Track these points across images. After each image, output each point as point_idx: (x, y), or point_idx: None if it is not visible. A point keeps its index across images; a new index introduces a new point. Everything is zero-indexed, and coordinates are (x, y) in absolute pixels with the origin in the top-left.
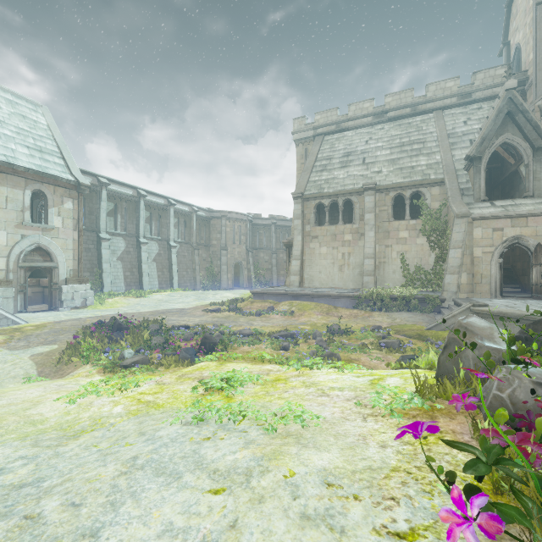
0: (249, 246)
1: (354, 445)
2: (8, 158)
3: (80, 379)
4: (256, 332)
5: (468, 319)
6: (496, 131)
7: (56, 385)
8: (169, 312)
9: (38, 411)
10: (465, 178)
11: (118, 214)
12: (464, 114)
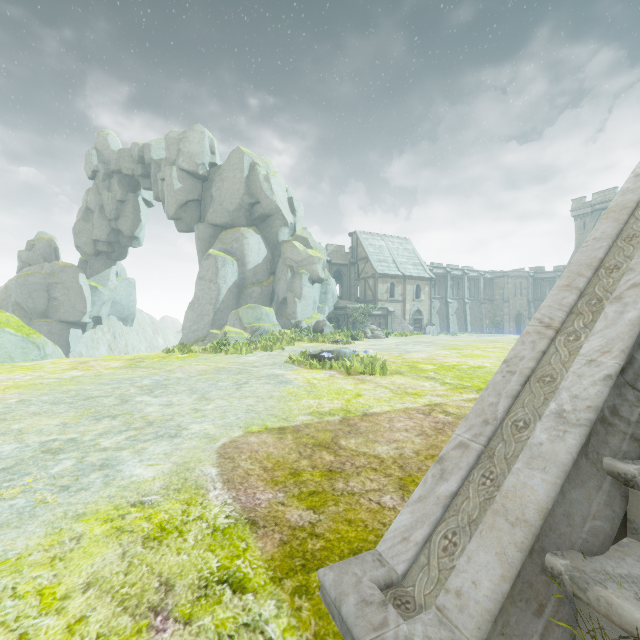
0: (530, 298)
1: None
2: (410, 273)
3: None
4: None
5: None
6: None
7: None
8: None
9: None
10: None
11: (435, 286)
12: None
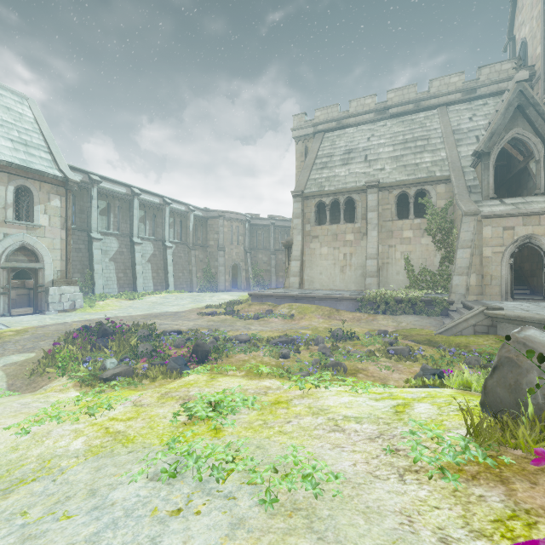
0: (247, 246)
1: (398, 538)
2: None
3: (51, 395)
4: (253, 337)
5: (526, 332)
6: (506, 126)
7: (19, 404)
8: (163, 315)
9: None
10: (472, 175)
11: (110, 213)
12: (469, 110)
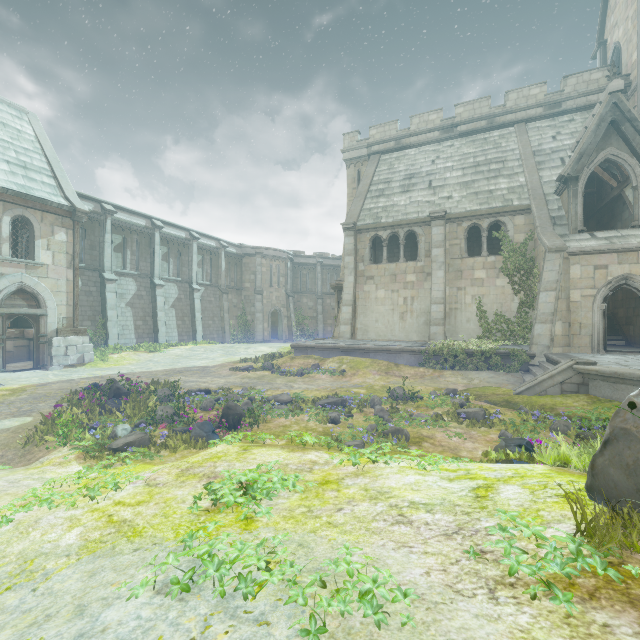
0: (289, 289)
1: None
2: None
3: (48, 470)
4: (296, 398)
5: None
6: (597, 145)
7: (7, 482)
8: (188, 370)
9: None
10: (556, 204)
11: (127, 250)
12: (552, 128)
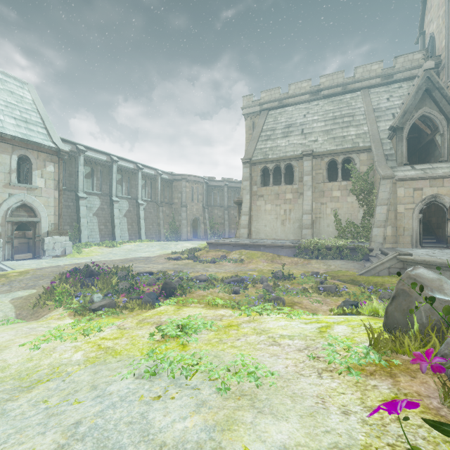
0: (205, 203)
1: (314, 411)
2: None
3: (51, 322)
4: (210, 277)
5: (416, 271)
6: (416, 105)
7: (28, 328)
8: (137, 259)
9: (2, 357)
10: (389, 145)
11: (94, 177)
12: (387, 92)
